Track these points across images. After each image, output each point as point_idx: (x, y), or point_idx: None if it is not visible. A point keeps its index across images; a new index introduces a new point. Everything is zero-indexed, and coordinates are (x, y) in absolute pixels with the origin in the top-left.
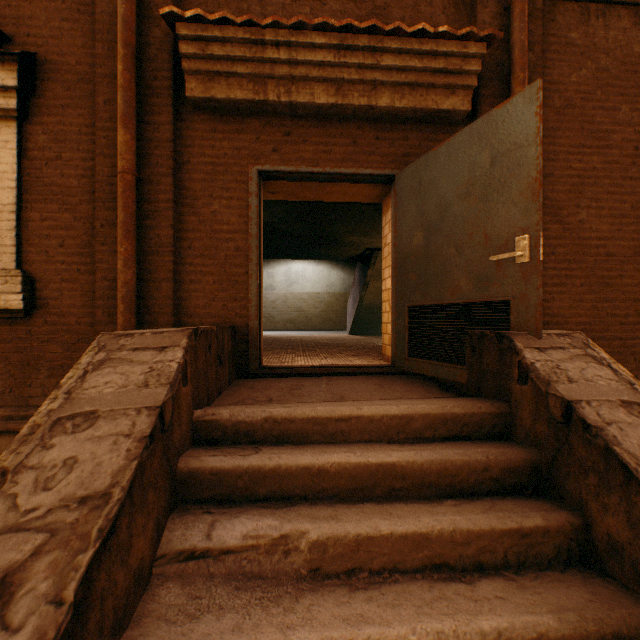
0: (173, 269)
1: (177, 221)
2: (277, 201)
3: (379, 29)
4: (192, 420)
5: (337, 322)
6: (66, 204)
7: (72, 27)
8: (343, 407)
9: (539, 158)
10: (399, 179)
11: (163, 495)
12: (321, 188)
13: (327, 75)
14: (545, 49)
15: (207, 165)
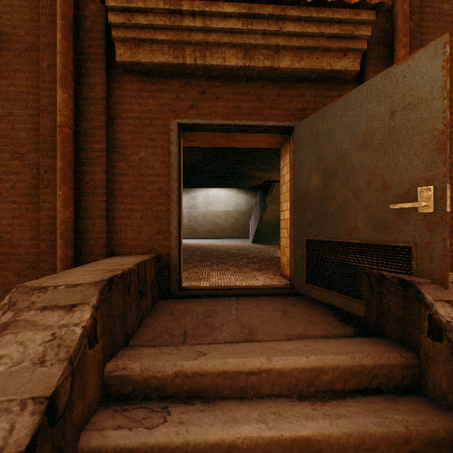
0: (106, 207)
1: (110, 166)
2: (196, 147)
3: None
4: (103, 376)
5: (243, 232)
6: (16, 153)
7: (21, 4)
8: (253, 359)
9: (446, 111)
10: (298, 130)
11: None
12: (231, 137)
13: (236, 41)
14: (421, 18)
15: (135, 119)
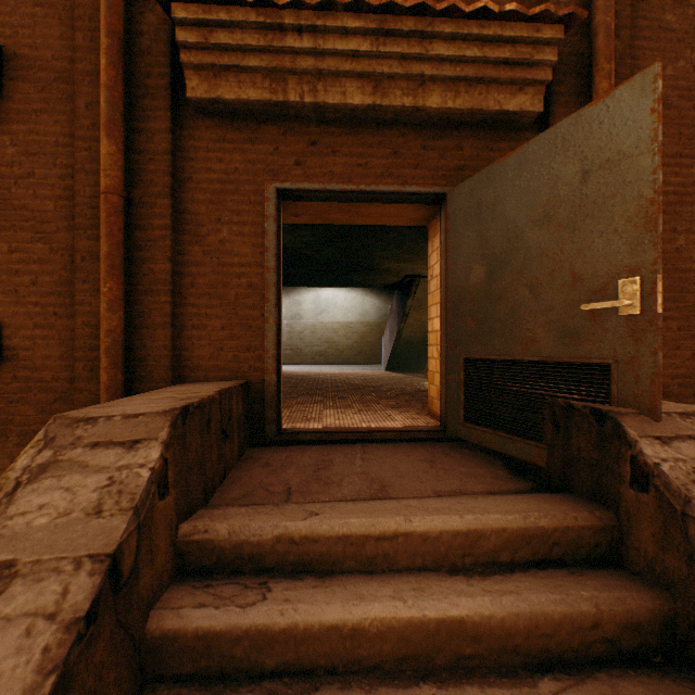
0: (171, 312)
1: (176, 252)
2: (302, 224)
3: (429, 8)
4: (176, 541)
5: (372, 355)
6: (40, 232)
7: (47, 13)
8: (386, 519)
9: (657, 172)
10: (452, 198)
11: (115, 693)
12: (354, 209)
13: (362, 68)
14: (633, 35)
15: (214, 182)
